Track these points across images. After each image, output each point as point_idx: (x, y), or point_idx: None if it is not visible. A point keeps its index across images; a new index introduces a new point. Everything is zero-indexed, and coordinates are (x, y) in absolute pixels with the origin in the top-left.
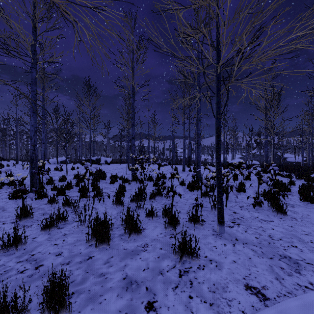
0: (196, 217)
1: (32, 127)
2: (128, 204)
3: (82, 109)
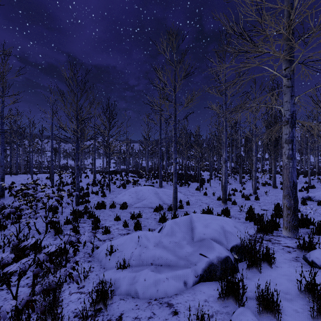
0: (103, 191)
1: (3, 160)
2: None
3: None
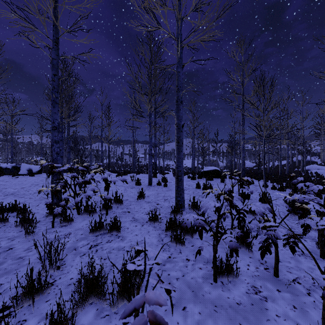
0: None
1: None
2: None
3: None
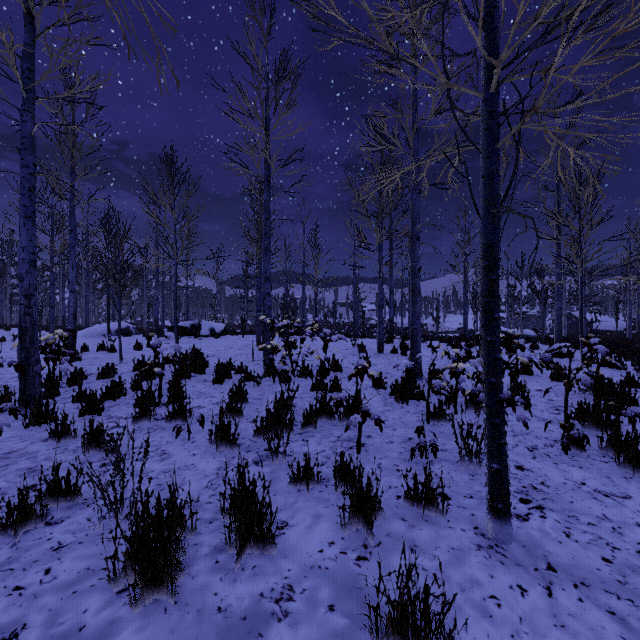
0: (428, 489)
1: (24, 253)
2: (249, 440)
3: (157, 217)
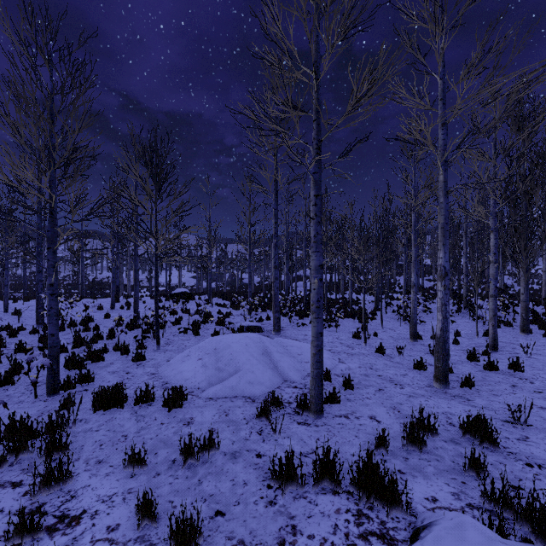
0: (142, 344)
1: None
2: (70, 350)
3: None
